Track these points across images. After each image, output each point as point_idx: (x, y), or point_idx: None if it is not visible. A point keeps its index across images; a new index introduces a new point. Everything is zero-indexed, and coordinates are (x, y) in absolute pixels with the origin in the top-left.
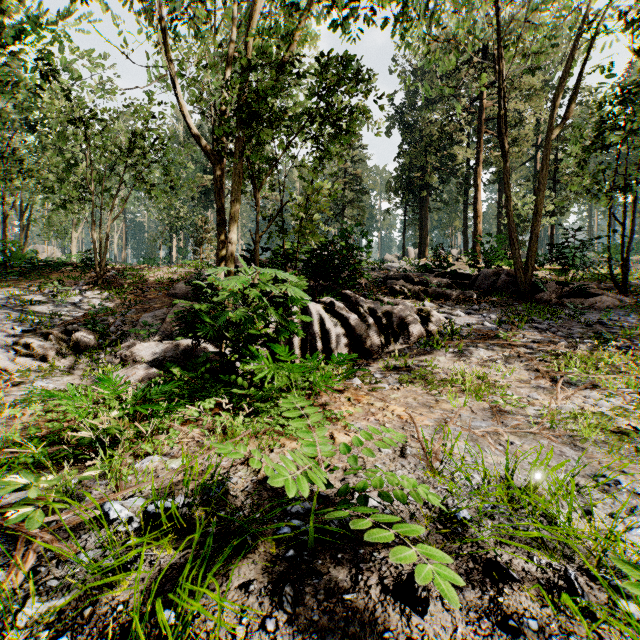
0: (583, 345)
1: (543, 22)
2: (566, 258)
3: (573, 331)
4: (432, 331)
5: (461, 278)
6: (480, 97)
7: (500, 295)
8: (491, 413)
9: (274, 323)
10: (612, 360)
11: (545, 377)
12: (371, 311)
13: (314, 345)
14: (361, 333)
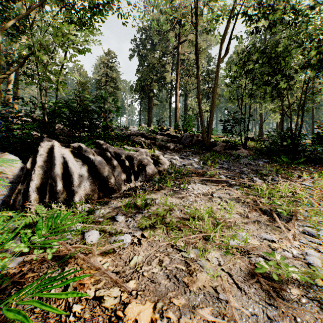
0: (257, 179)
1: (211, 6)
2: (227, 128)
3: (242, 169)
4: (162, 170)
5: (173, 138)
6: (178, 47)
7: (194, 148)
8: (260, 287)
9: (19, 166)
10: (284, 190)
11: (256, 210)
12: (117, 155)
13: (55, 188)
14: (106, 174)
